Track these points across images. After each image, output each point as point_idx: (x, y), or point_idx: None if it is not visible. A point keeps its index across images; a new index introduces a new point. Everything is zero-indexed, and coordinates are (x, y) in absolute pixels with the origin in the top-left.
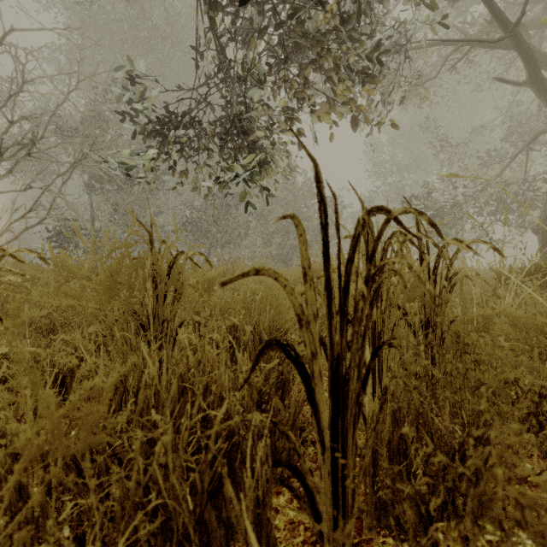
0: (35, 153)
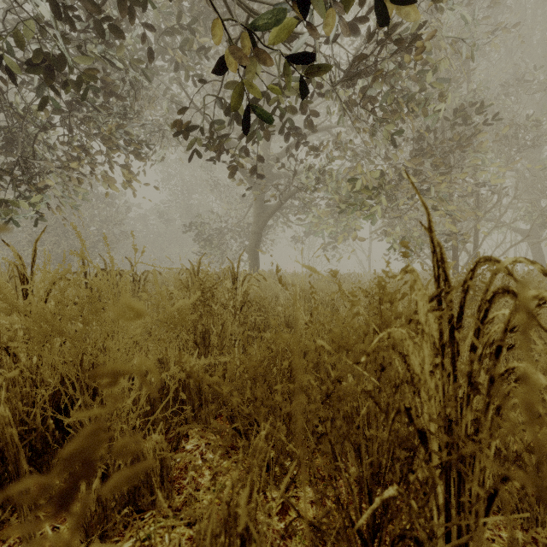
0: None
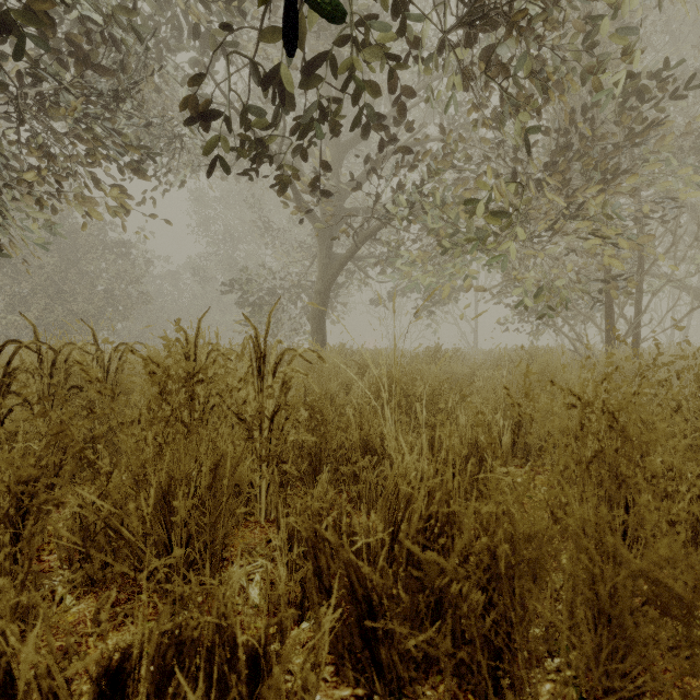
0: None
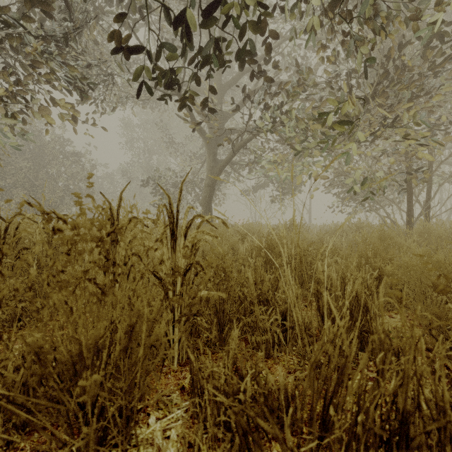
0: None
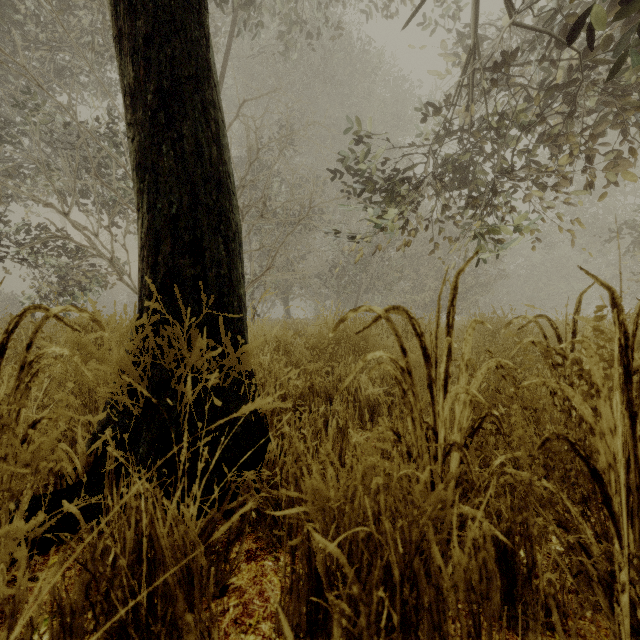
0: (266, 214)
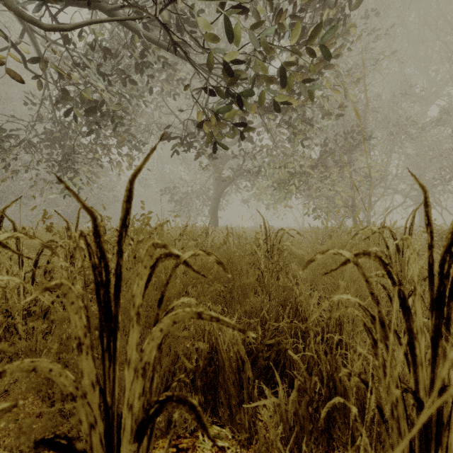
0: None
